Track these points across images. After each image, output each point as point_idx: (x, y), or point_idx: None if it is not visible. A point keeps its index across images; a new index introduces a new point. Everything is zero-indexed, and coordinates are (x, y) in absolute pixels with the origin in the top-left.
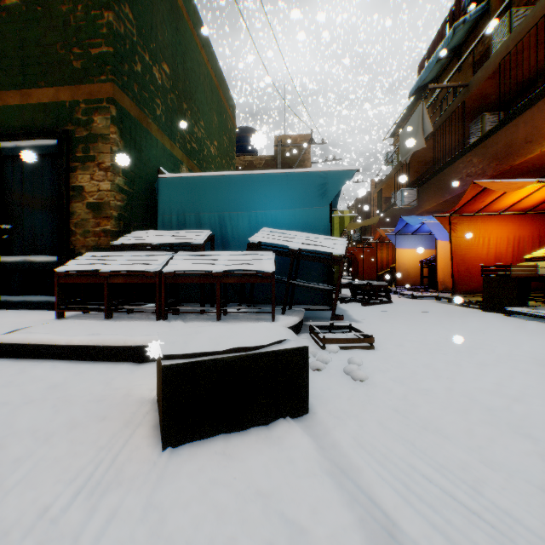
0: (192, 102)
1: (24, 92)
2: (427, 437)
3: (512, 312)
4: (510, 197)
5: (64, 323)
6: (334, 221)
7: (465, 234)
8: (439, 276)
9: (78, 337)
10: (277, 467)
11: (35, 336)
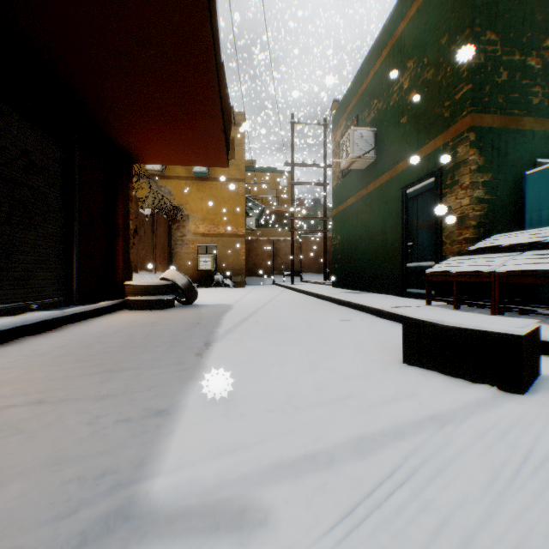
0: None
1: (417, 152)
2: None
3: None
4: None
5: (423, 307)
6: None
7: None
8: None
9: None
10: (440, 389)
11: (400, 310)
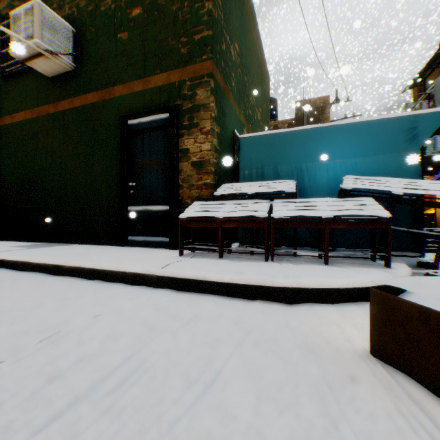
0: (249, 75)
1: (144, 80)
2: None
3: None
4: None
5: (192, 260)
6: None
7: None
8: None
9: (227, 275)
10: None
11: (189, 272)
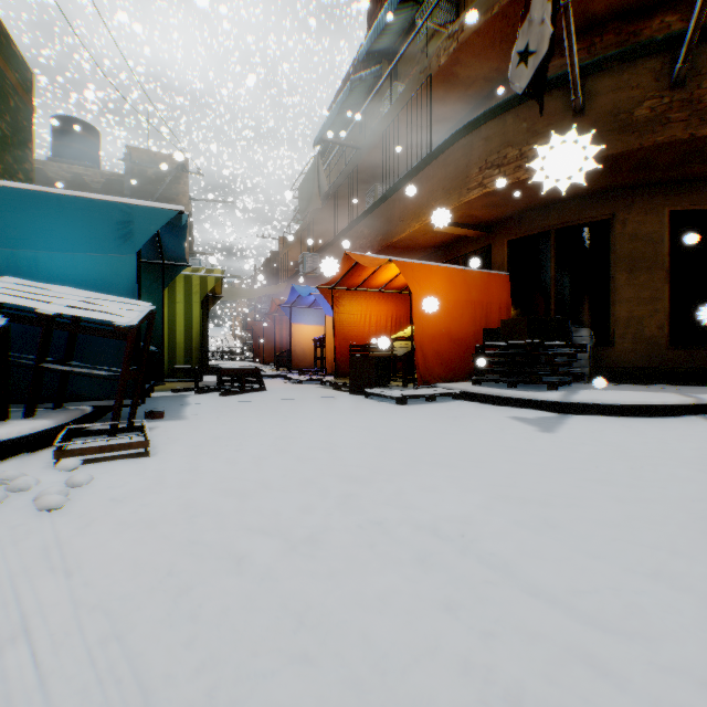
0: None
1: None
2: (36, 582)
3: (369, 394)
4: (385, 274)
5: None
6: (192, 282)
7: (349, 310)
8: (329, 357)
9: None
10: None
11: None
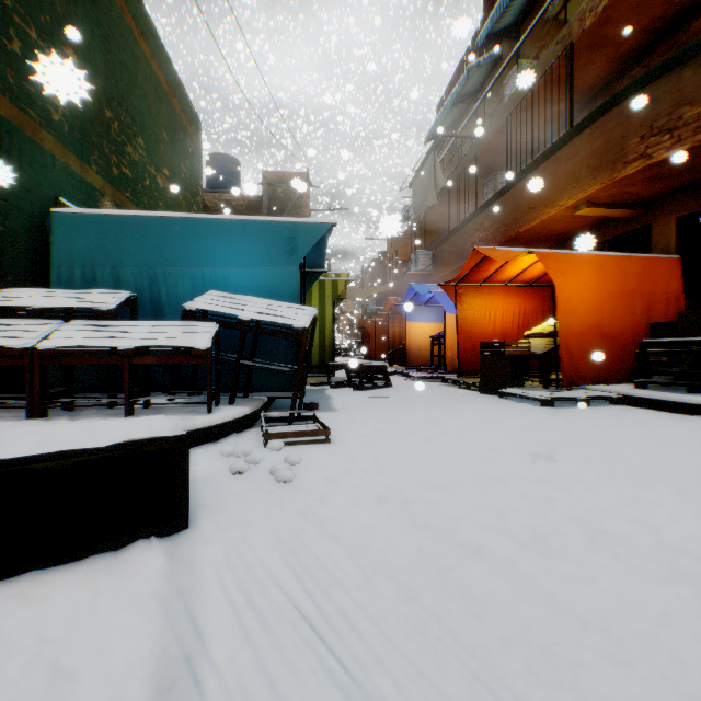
0: (124, 110)
1: None
2: (315, 540)
3: (506, 394)
4: (514, 267)
5: None
6: (325, 286)
7: (472, 307)
8: (449, 354)
9: None
10: (91, 603)
11: None
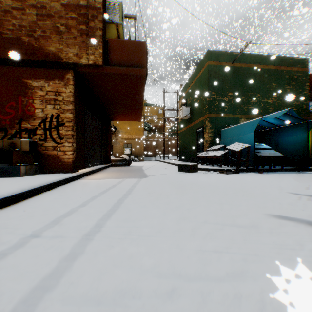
0: (249, 92)
1: (199, 119)
2: (190, 174)
3: None
4: None
5: None
6: None
7: None
8: None
9: None
10: (180, 172)
11: None
